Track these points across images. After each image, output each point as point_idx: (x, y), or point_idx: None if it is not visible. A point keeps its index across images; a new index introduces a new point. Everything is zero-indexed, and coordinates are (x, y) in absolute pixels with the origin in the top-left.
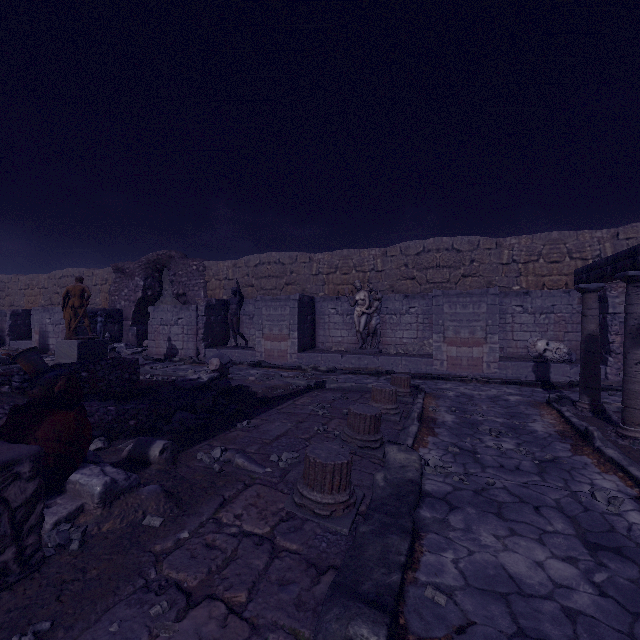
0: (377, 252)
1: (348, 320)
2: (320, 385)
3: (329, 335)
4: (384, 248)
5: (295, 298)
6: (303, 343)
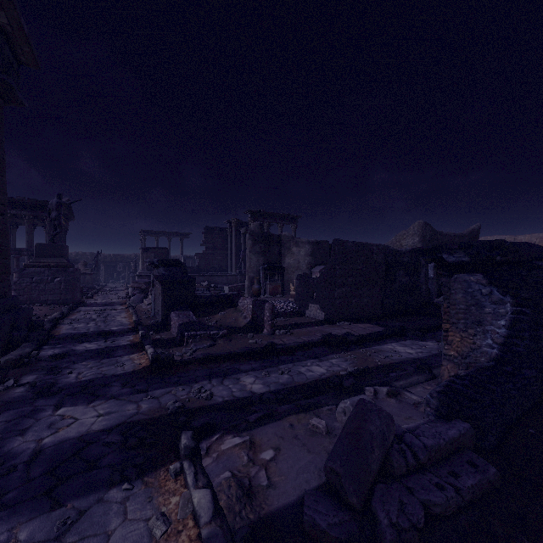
0: None
1: None
2: None
3: None
4: None
5: None
6: None
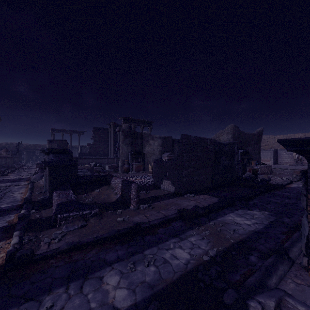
0: (301, 135)
1: (290, 156)
2: (285, 170)
3: (283, 160)
4: (304, 133)
5: (272, 150)
6: (274, 162)
